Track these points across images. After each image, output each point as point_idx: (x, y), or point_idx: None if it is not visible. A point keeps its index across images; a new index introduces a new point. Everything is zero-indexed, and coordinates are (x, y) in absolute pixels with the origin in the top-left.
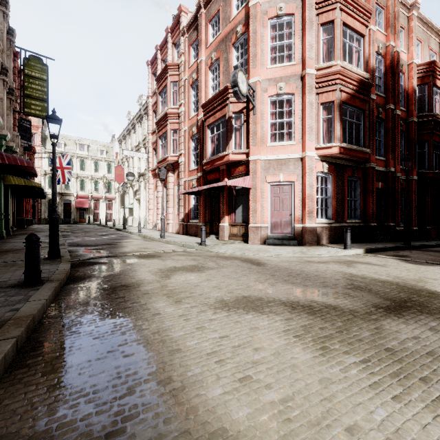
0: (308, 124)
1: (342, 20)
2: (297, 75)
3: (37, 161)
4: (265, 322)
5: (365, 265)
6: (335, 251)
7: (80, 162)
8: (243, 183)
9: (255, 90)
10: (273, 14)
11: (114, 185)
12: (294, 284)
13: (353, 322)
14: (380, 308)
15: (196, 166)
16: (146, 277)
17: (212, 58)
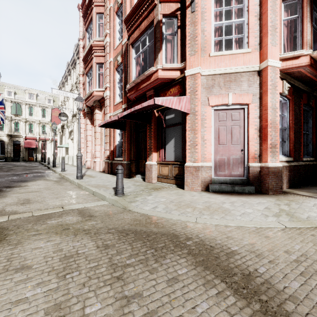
0: (270, 21)
1: None
2: None
3: None
4: None
5: None
6: None
7: (29, 109)
8: (177, 105)
9: None
10: None
11: None
12: None
13: None
14: None
15: (121, 99)
16: None
17: None
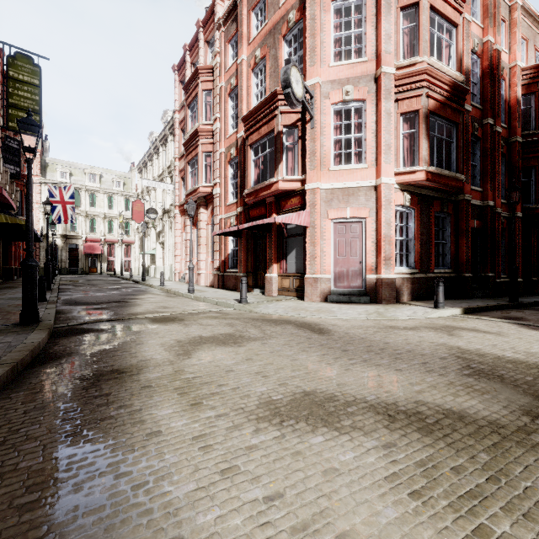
0: (384, 141)
1: (429, 2)
2: (369, 75)
3: (35, 194)
4: (349, 453)
5: (472, 332)
6: (424, 311)
7: (90, 196)
8: (297, 220)
9: (313, 95)
10: None
11: (133, 226)
12: (380, 367)
13: (507, 453)
14: (537, 417)
15: (235, 199)
16: (155, 355)
17: (256, 56)
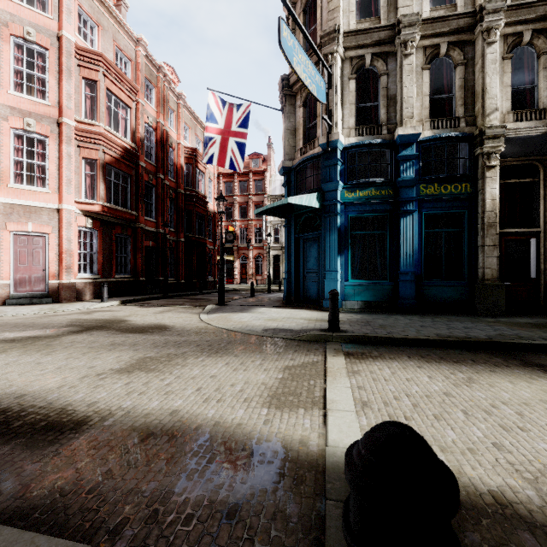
0: (66, 176)
1: (105, 85)
2: (53, 118)
3: None
4: None
5: (104, 312)
6: (91, 304)
7: None
8: None
9: None
10: (18, 33)
11: None
12: (13, 331)
13: (41, 340)
14: (72, 332)
15: None
16: None
17: None
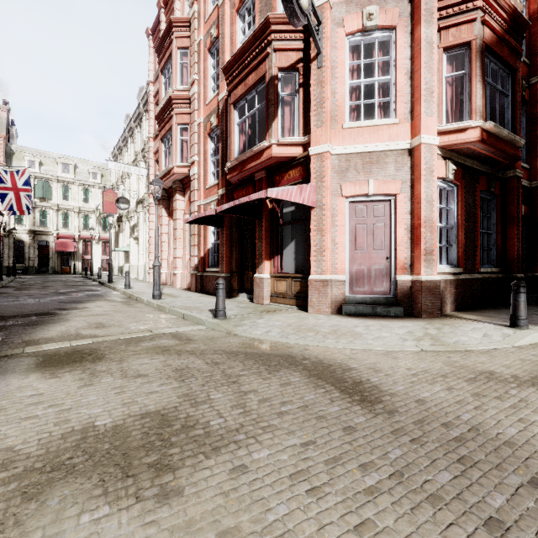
0: (424, 83)
1: None
2: None
3: None
4: None
5: None
6: (501, 333)
7: (63, 188)
8: (298, 197)
9: (321, 20)
10: None
11: None
12: None
13: None
14: None
15: (216, 180)
16: None
17: None
